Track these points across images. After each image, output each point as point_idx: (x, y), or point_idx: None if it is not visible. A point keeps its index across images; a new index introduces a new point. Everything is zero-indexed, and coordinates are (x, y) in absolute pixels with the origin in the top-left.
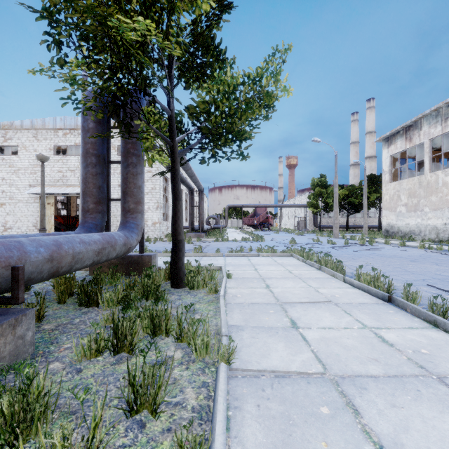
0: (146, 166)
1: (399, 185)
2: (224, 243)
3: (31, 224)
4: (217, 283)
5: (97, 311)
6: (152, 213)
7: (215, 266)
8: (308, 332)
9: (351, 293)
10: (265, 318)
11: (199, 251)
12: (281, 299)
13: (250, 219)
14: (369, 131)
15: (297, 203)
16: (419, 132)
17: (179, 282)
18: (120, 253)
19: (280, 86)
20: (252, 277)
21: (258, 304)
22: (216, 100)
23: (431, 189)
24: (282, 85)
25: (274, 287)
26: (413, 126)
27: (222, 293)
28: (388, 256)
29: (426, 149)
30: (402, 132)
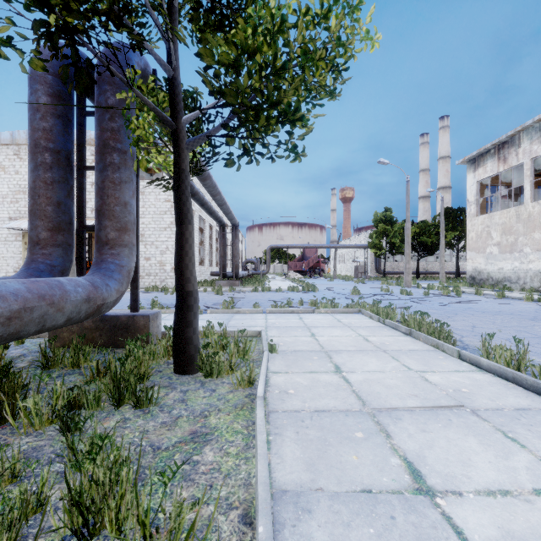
0: (164, 194)
1: (489, 219)
2: (264, 293)
3: (12, 269)
4: (251, 368)
5: (5, 439)
6: (171, 255)
7: (250, 331)
8: (463, 513)
9: (485, 384)
10: (351, 459)
11: (230, 305)
12: (369, 401)
13: (298, 263)
14: (442, 156)
15: (355, 243)
16: (516, 150)
17: (187, 363)
18: (77, 316)
19: (359, 31)
20: (310, 350)
21: (329, 412)
22: (251, 48)
23: (533, 224)
24: (363, 30)
25: (349, 372)
26: (509, 143)
27: (261, 391)
28: (493, 312)
29: (526, 172)
30: (493, 150)
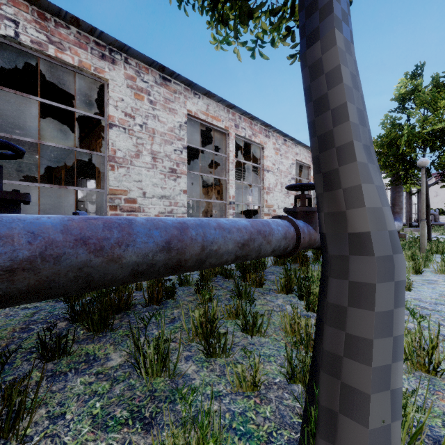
0: None
1: None
2: None
3: None
4: None
5: None
6: None
7: None
8: None
9: None
10: None
11: None
12: None
13: None
14: None
15: None
16: None
17: None
18: (399, 230)
19: None
20: None
21: None
22: None
23: None
24: None
25: None
26: None
27: None
28: None
29: None
30: None
